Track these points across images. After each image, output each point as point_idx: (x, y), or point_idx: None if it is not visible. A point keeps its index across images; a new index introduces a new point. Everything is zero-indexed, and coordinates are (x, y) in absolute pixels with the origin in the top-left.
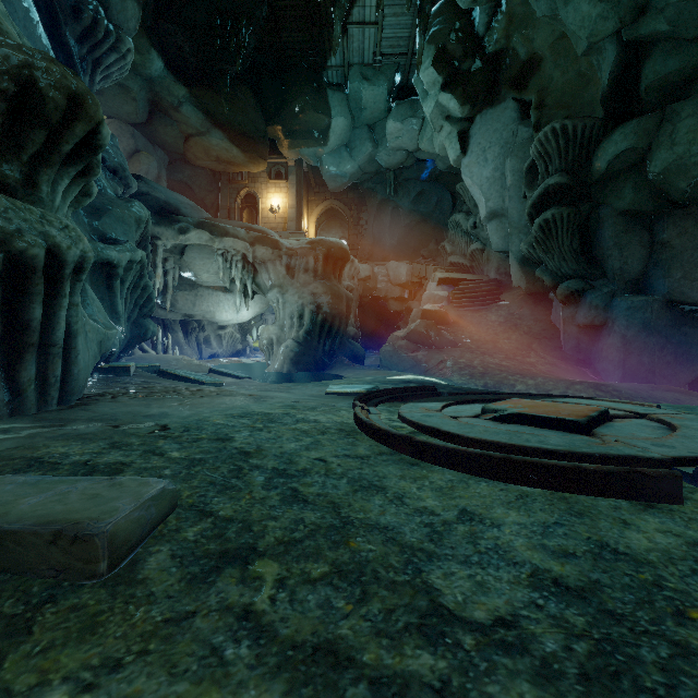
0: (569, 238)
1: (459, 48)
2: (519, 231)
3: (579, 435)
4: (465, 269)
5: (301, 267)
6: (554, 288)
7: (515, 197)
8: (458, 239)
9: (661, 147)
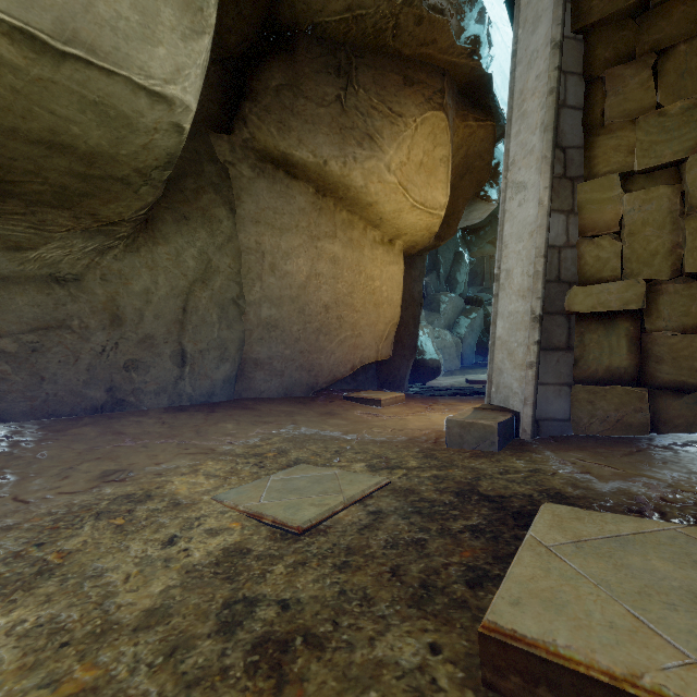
0: None
1: None
2: None
3: None
4: None
5: None
6: None
7: None
8: None
9: None
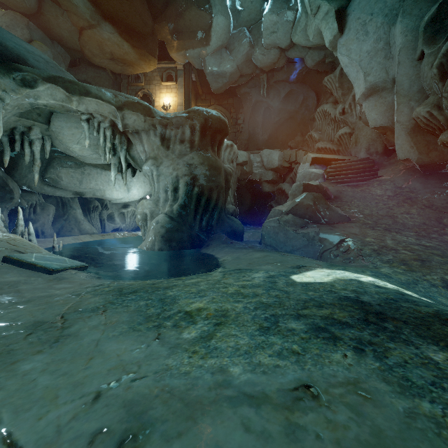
0: None
1: None
2: (410, 99)
3: None
4: (331, 153)
5: (177, 138)
6: None
7: (406, 61)
8: (325, 127)
9: None
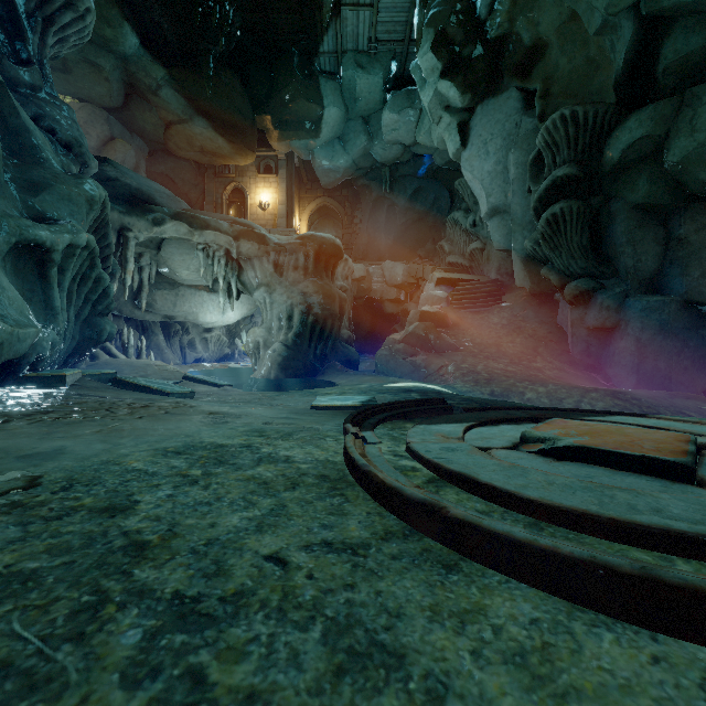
0: (579, 234)
1: (460, 32)
2: (523, 228)
3: (689, 486)
4: (464, 270)
5: (290, 265)
6: (561, 288)
7: (518, 192)
8: (457, 238)
9: (680, 134)
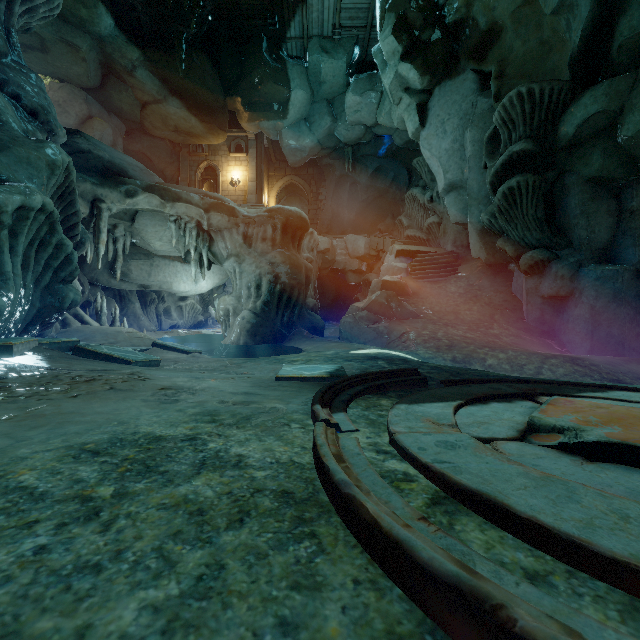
0: (534, 206)
1: (419, 17)
2: (479, 202)
3: None
4: (421, 243)
5: (259, 236)
6: (517, 258)
7: (475, 168)
8: (415, 213)
9: (634, 109)
